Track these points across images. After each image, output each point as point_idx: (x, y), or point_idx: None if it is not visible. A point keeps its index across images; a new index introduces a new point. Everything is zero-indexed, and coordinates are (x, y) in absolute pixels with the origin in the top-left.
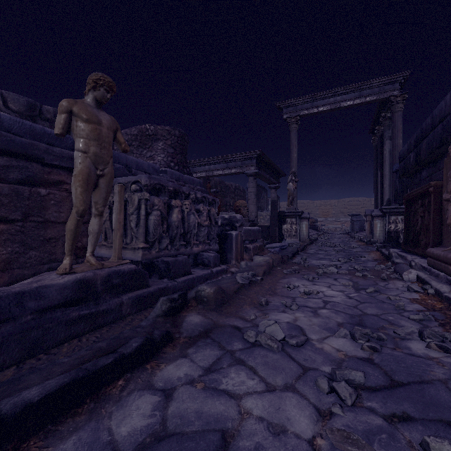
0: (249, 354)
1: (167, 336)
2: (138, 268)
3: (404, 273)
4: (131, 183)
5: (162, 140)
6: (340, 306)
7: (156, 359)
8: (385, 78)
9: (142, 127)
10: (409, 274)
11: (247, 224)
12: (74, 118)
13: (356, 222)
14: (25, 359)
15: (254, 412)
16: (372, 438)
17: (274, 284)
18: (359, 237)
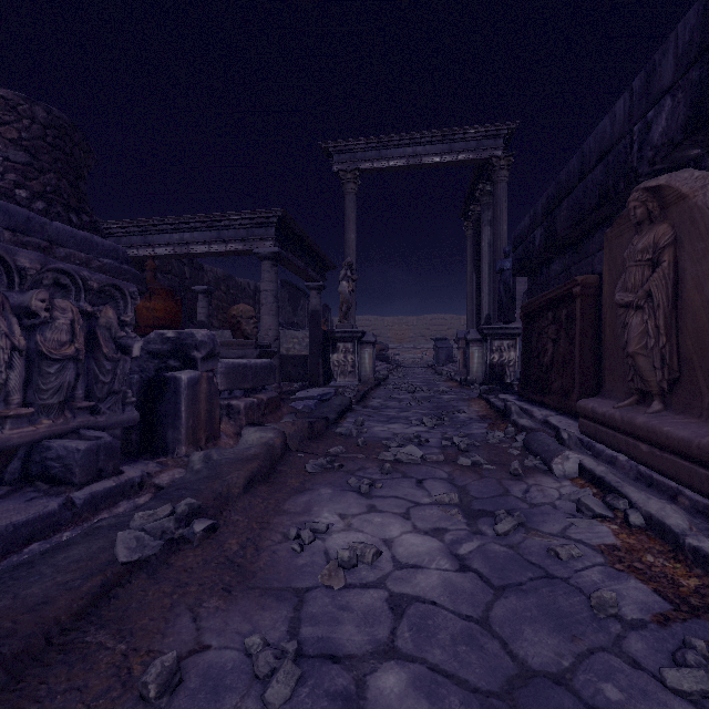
0: None
1: None
2: None
3: (556, 460)
4: None
5: None
6: (440, 632)
7: None
8: (485, 128)
9: None
10: (564, 462)
11: (253, 353)
12: None
13: (443, 350)
14: None
15: None
16: None
17: (264, 523)
18: (448, 373)
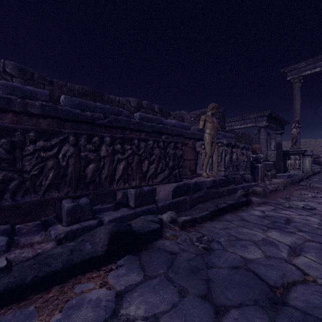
0: (288, 208)
1: (250, 201)
2: (225, 178)
3: None
4: (217, 143)
5: (213, 116)
6: None
7: (250, 206)
8: None
9: (203, 110)
10: None
11: None
12: (206, 122)
13: None
14: (207, 200)
15: (296, 217)
16: None
17: (290, 192)
18: None
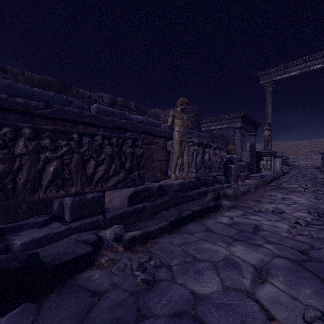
0: (257, 213)
1: (219, 205)
2: (196, 180)
3: None
4: (188, 142)
5: (188, 114)
6: (303, 204)
7: (219, 211)
8: None
9: None
10: None
11: None
12: (175, 118)
13: None
14: (173, 206)
15: (265, 223)
16: (311, 231)
17: (261, 194)
18: None
